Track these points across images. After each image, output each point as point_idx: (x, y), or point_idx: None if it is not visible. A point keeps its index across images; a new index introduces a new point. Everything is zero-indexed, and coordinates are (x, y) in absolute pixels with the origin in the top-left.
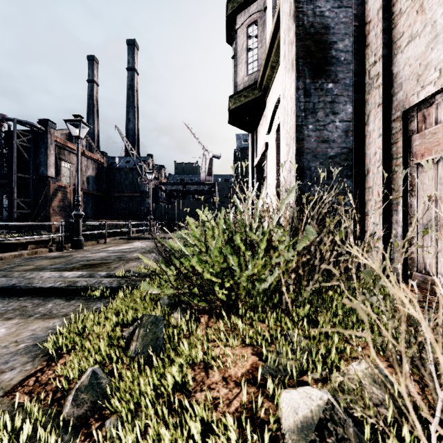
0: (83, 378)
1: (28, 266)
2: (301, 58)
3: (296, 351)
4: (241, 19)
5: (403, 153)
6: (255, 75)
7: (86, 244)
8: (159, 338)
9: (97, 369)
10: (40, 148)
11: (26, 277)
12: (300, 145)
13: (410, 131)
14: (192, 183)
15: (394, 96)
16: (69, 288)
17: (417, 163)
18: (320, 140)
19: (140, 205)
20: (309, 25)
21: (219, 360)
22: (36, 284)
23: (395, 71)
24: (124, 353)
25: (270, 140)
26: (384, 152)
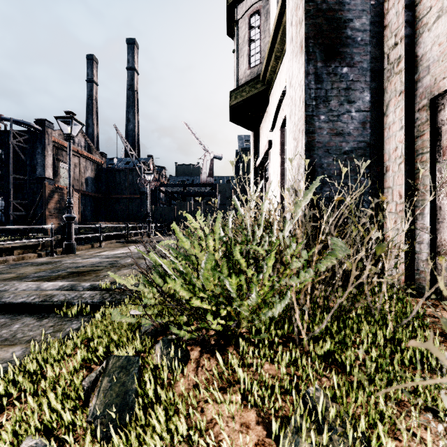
0: None
1: (9, 274)
2: (311, 38)
3: (323, 427)
4: (243, 9)
5: (431, 147)
6: (258, 68)
7: (79, 248)
8: (129, 392)
9: (34, 446)
10: (37, 149)
11: None
12: (310, 138)
13: (439, 122)
14: (193, 184)
15: (419, 82)
16: (43, 303)
17: None
18: (333, 132)
19: (140, 207)
20: (320, 1)
21: (208, 440)
22: (6, 298)
23: (420, 53)
24: (83, 409)
25: (274, 137)
26: (407, 147)
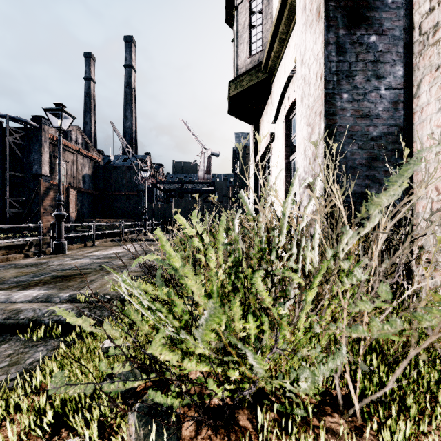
0: None
1: None
2: (332, 0)
3: None
4: None
5: None
6: (259, 56)
7: (71, 248)
8: None
9: None
10: (34, 145)
11: None
12: (330, 121)
13: None
14: (190, 181)
15: None
16: (6, 322)
17: None
18: (358, 114)
19: (138, 204)
20: None
21: None
22: None
23: None
24: None
25: (276, 129)
26: None
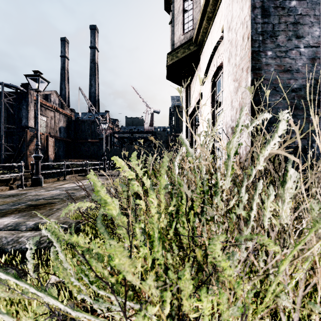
0: None
1: None
2: None
3: None
4: None
5: None
6: (190, 33)
7: (47, 181)
8: None
9: None
10: (22, 105)
11: None
12: (256, 75)
13: None
14: (138, 131)
15: None
16: None
17: None
18: (280, 69)
19: (100, 148)
20: None
21: None
22: None
23: None
24: None
25: (204, 90)
26: None
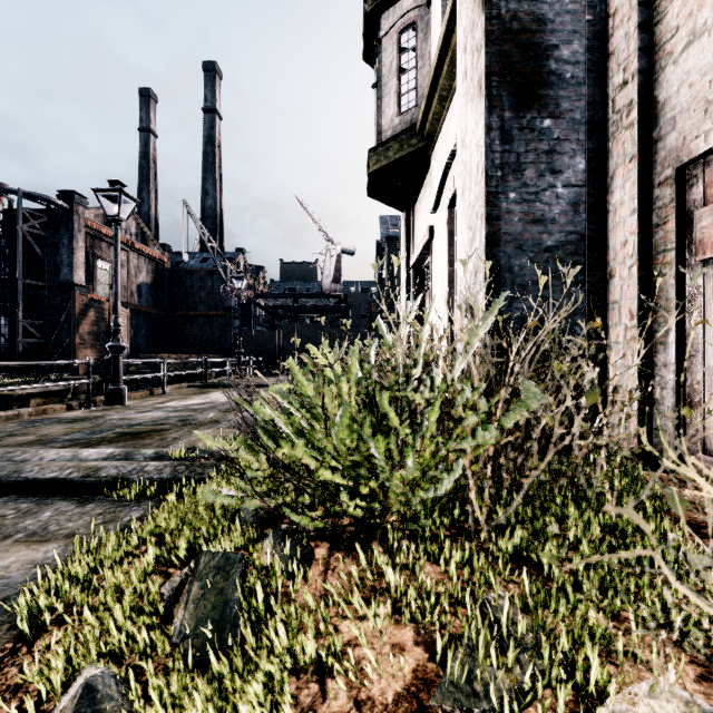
0: (66, 699)
1: (25, 437)
2: (495, 74)
3: (509, 645)
4: (389, 21)
5: (678, 241)
6: (413, 114)
7: (131, 396)
8: (230, 603)
9: (99, 675)
10: (61, 238)
11: (14, 460)
12: (493, 227)
13: (691, 203)
14: (309, 294)
15: (659, 141)
16: (86, 480)
17: (704, 258)
18: (528, 219)
19: (225, 330)
20: (509, 17)
21: (347, 664)
22: (28, 473)
23: (662, 97)
24: (162, 628)
25: (437, 222)
26: (642, 241)
